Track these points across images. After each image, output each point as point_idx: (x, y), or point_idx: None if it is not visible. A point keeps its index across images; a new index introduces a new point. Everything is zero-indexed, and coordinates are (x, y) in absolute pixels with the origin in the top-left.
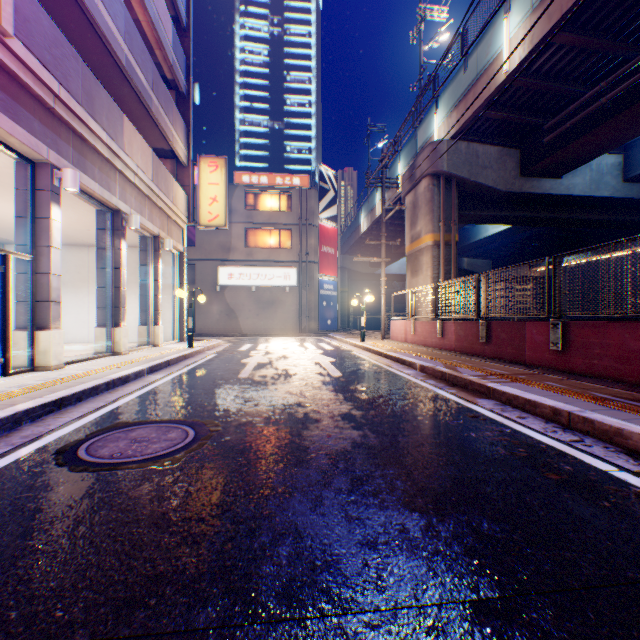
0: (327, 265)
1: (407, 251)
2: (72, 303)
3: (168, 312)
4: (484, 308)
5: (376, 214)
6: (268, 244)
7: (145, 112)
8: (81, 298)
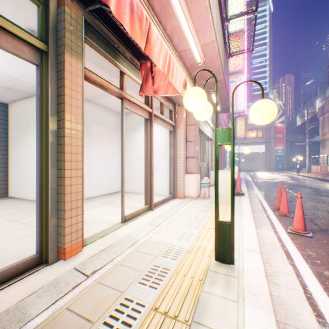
0: (278, 142)
1: (319, 139)
2: None
3: None
4: None
5: (305, 119)
6: (251, 136)
7: None
8: None
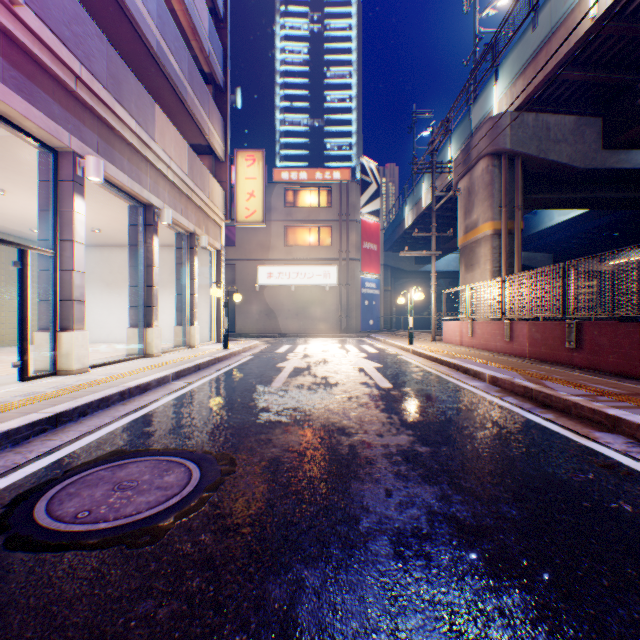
0: (369, 262)
1: (460, 243)
2: (115, 303)
3: (206, 312)
4: (573, 305)
5: (422, 206)
6: (307, 242)
7: (180, 105)
8: (123, 298)
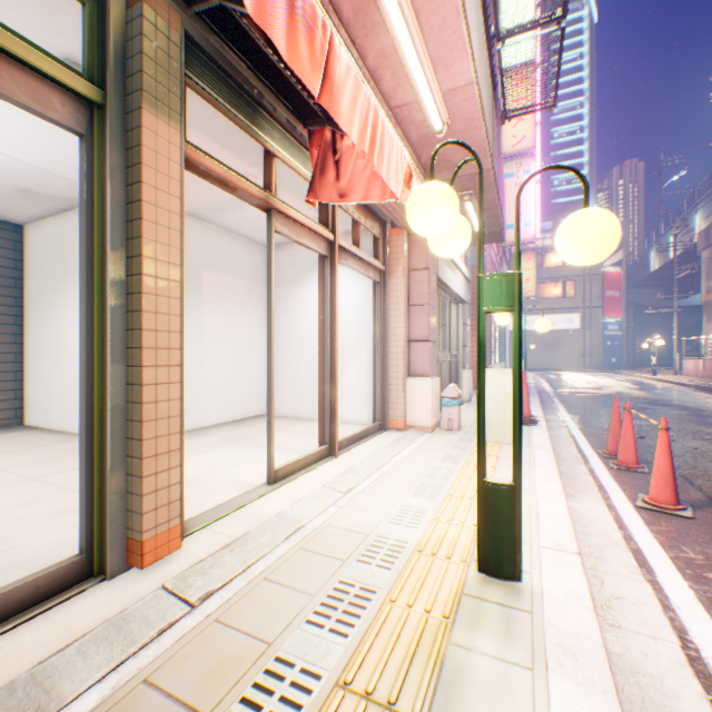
0: (610, 308)
1: (701, 300)
2: None
3: None
4: None
5: (668, 256)
6: (550, 294)
7: None
8: None
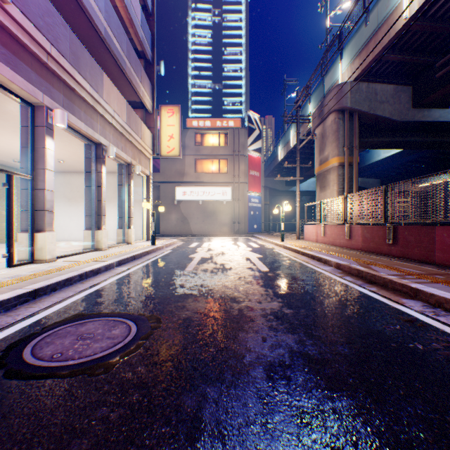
0: (253, 184)
1: (316, 171)
2: (74, 213)
3: (139, 219)
4: (391, 214)
5: (291, 145)
6: (211, 170)
7: (121, 73)
8: (80, 209)
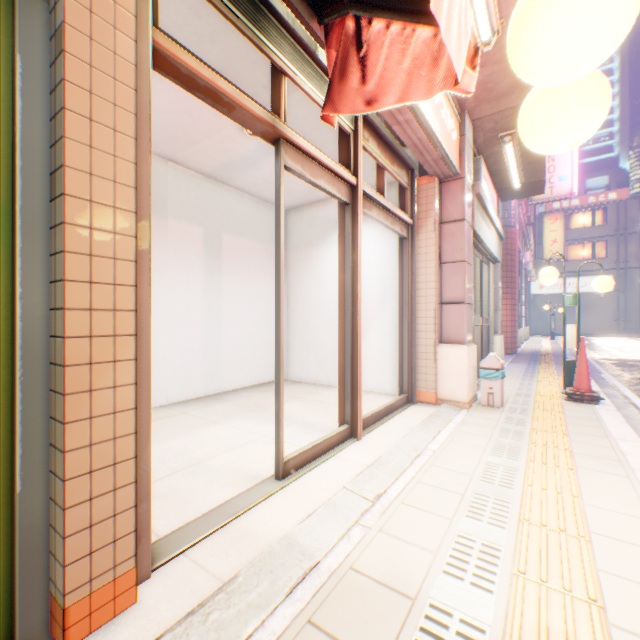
0: None
1: None
2: None
3: None
4: None
5: None
6: (577, 256)
7: None
8: None
